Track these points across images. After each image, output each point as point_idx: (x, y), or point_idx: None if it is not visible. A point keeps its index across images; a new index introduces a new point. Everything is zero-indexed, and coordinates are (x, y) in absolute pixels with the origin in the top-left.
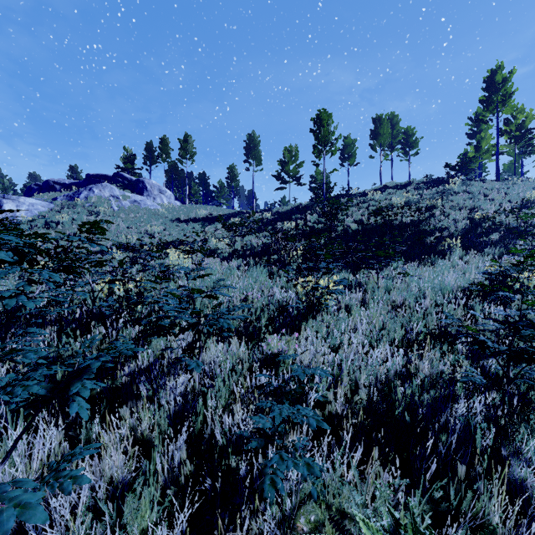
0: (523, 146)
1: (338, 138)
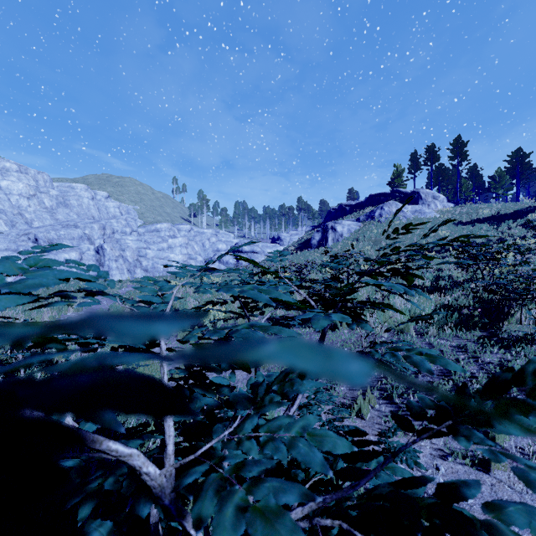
0: None
1: None
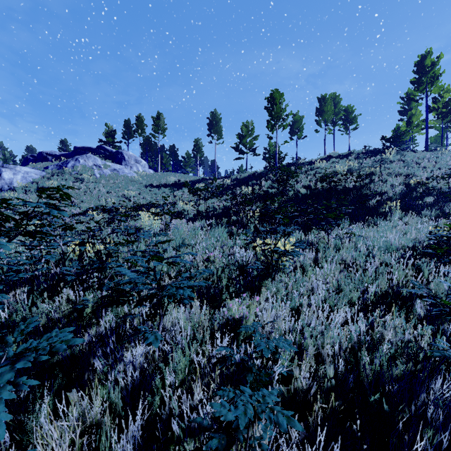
0: (449, 121)
1: (289, 114)
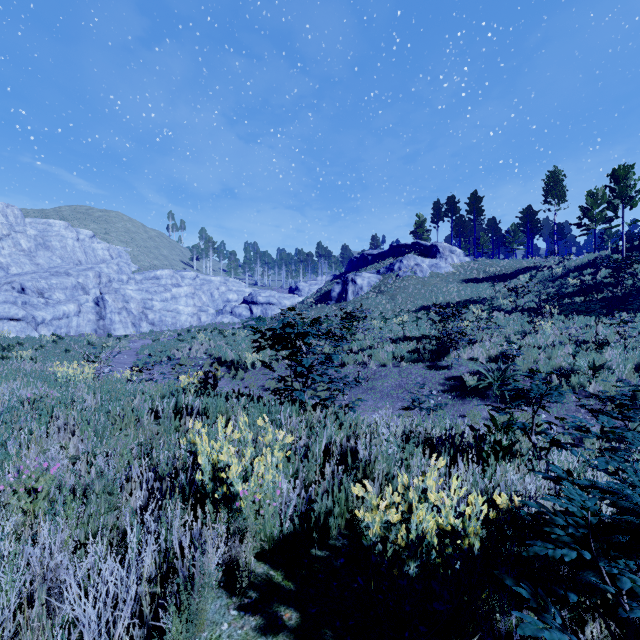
0: None
1: None
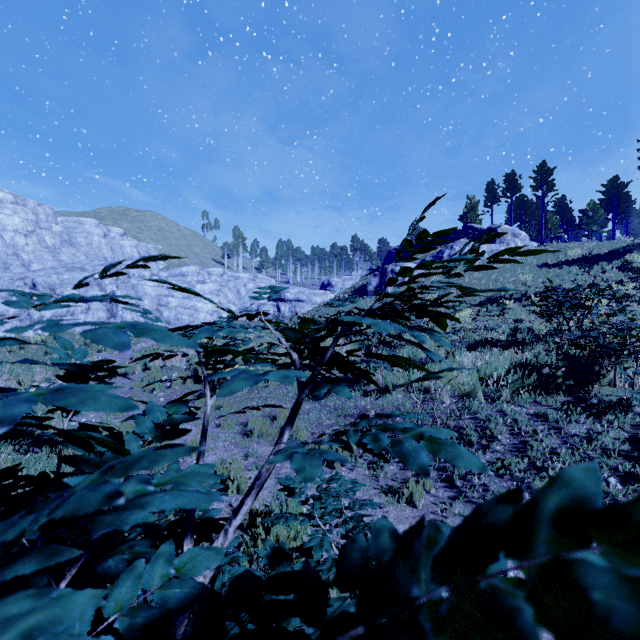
0: None
1: None
